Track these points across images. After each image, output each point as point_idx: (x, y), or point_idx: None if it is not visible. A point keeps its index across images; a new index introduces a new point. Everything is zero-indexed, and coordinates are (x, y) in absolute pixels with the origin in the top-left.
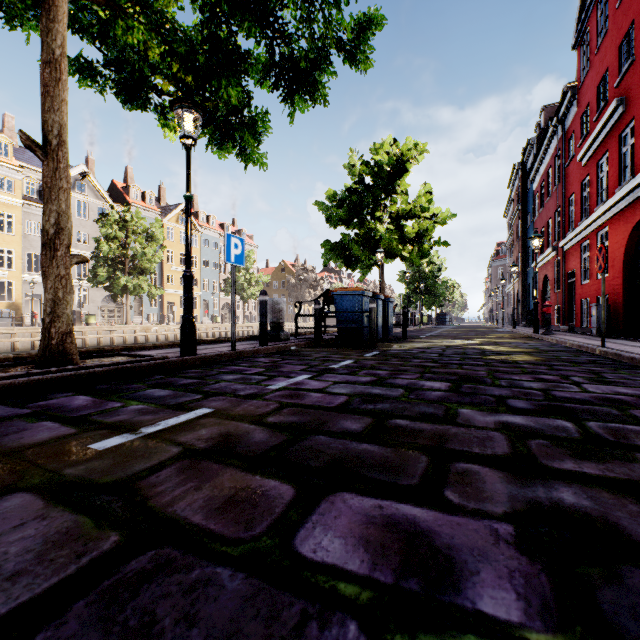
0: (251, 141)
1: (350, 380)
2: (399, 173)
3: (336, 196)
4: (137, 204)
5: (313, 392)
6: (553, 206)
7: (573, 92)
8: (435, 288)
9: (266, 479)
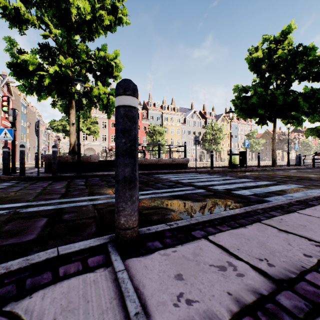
0: (300, 124)
1: None
2: None
3: None
4: (208, 118)
5: None
6: None
7: None
8: None
9: None
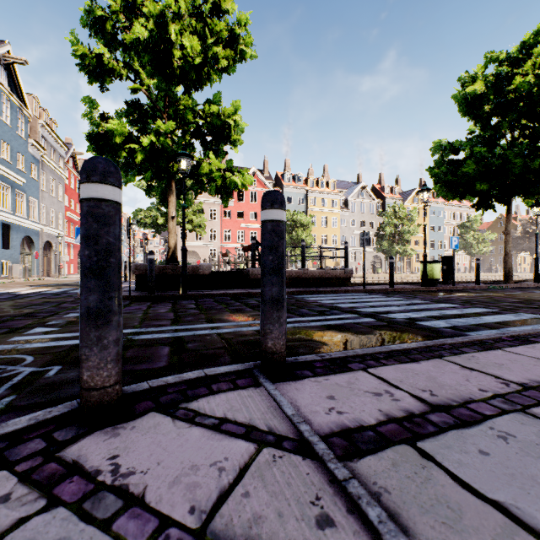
0: None
1: None
2: None
3: None
4: (389, 197)
5: None
6: None
7: None
8: None
9: None
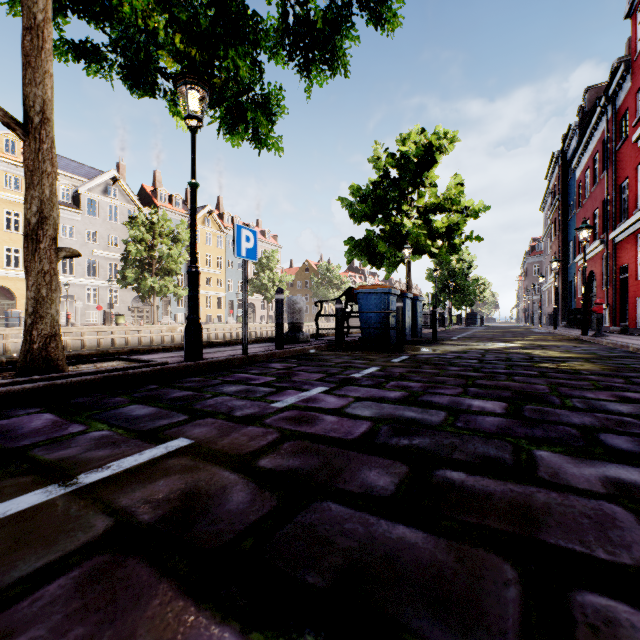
0: (264, 122)
1: (375, 395)
2: (427, 164)
3: (360, 191)
4: (165, 207)
5: (328, 414)
6: (601, 195)
7: (626, 66)
8: (465, 286)
9: (218, 624)
